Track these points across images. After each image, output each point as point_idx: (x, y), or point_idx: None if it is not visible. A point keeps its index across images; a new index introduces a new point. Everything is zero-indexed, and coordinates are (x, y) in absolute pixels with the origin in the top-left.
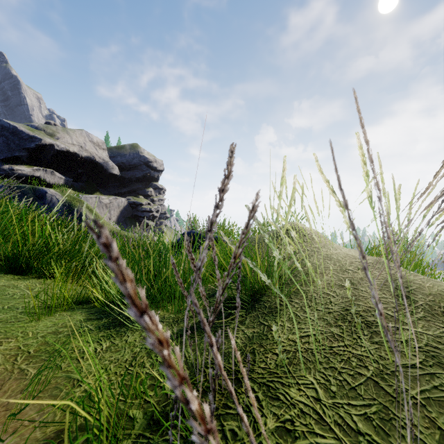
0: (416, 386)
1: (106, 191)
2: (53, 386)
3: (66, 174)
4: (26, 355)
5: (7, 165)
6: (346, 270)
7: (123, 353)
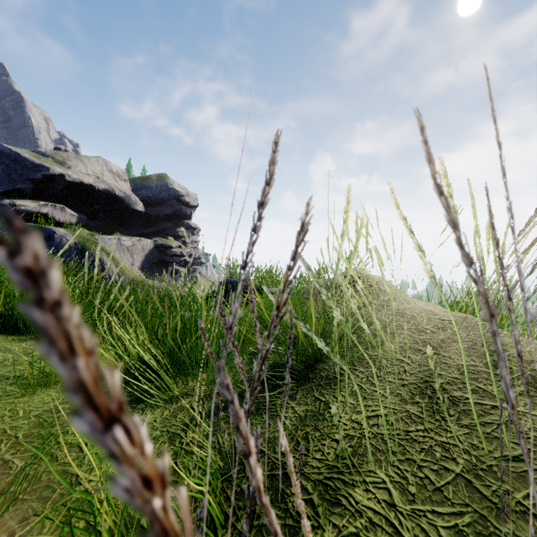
0: (522, 487)
1: (128, 231)
2: (44, 485)
3: (80, 210)
4: (13, 441)
5: (8, 199)
6: (423, 330)
7: None
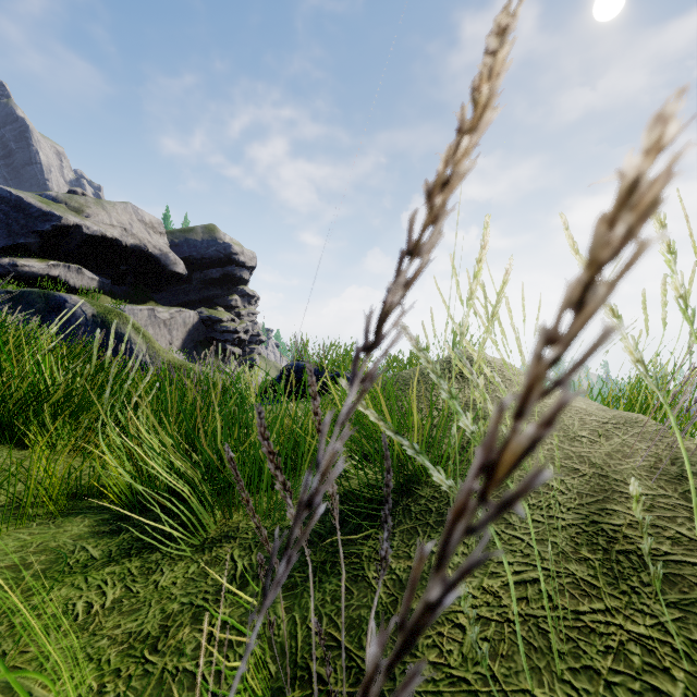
0: None
1: (165, 300)
2: None
3: (102, 273)
4: None
5: (7, 258)
6: (577, 438)
7: (144, 617)
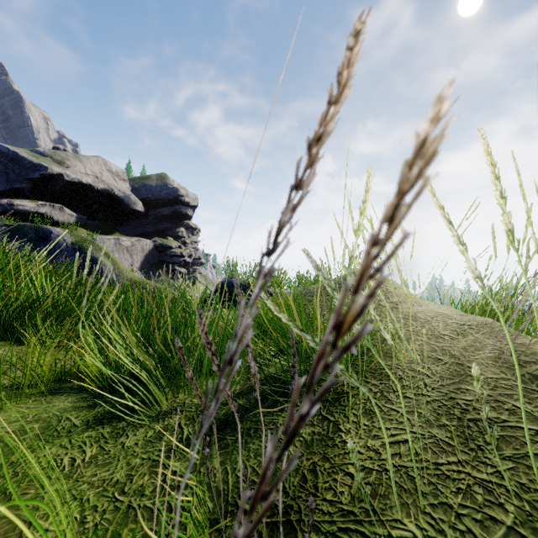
0: None
1: (127, 232)
2: None
3: (79, 210)
4: None
5: (6, 199)
6: (441, 336)
7: (114, 468)
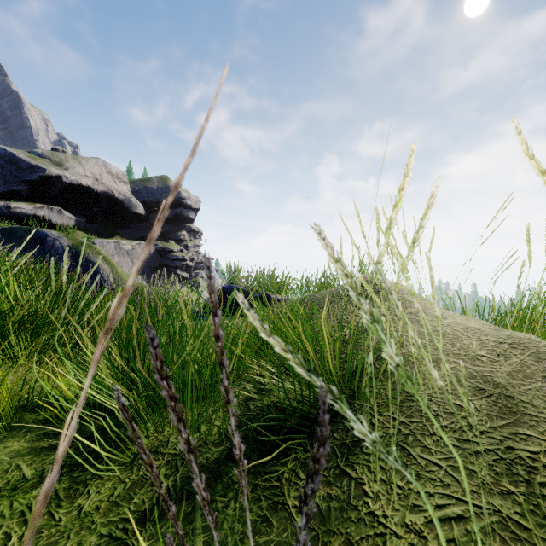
0: None
1: (128, 235)
2: None
3: (78, 213)
4: None
5: (3, 202)
6: (477, 357)
7: None
